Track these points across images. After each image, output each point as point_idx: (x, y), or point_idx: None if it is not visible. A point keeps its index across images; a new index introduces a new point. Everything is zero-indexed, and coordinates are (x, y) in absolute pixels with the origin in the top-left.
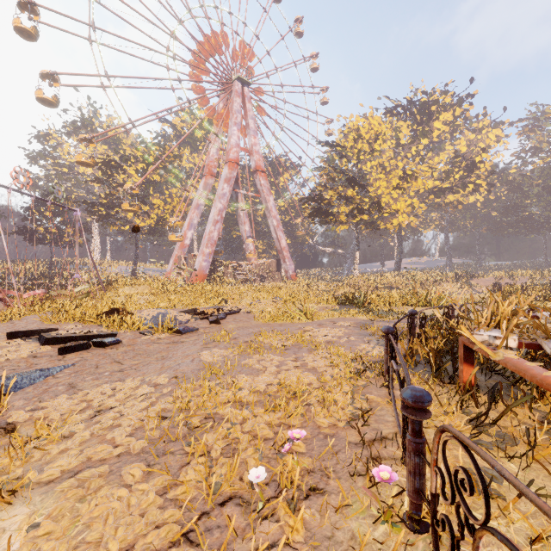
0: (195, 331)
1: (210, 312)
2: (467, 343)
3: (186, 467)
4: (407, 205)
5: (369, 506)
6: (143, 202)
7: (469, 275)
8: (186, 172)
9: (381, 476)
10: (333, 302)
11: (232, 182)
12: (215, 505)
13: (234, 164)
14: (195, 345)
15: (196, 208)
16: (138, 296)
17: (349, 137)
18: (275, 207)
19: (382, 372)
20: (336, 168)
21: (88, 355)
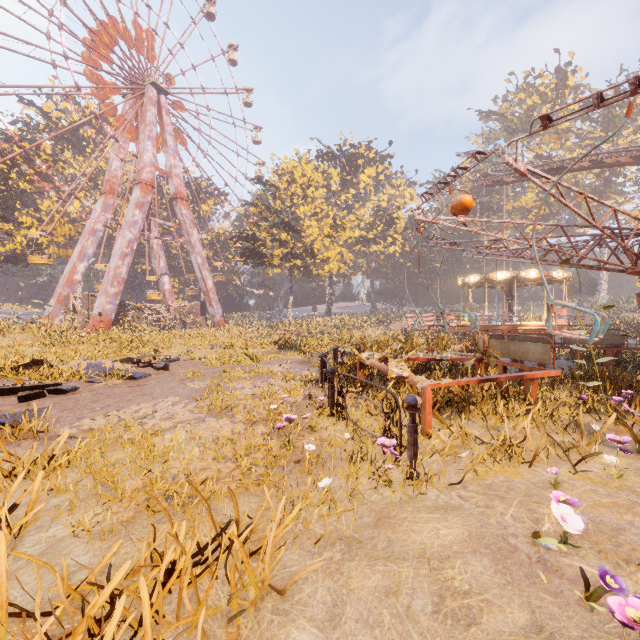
0: (147, 377)
1: (147, 361)
2: (360, 360)
3: (235, 416)
4: (337, 253)
5: (316, 415)
6: (3, 219)
7: (388, 321)
8: (67, 181)
9: (320, 399)
10: (273, 347)
11: (145, 207)
12: (256, 422)
13: (148, 187)
14: (169, 383)
15: (92, 234)
16: (23, 348)
17: (284, 179)
18: (200, 242)
19: (318, 382)
20: (269, 207)
21: (56, 401)
